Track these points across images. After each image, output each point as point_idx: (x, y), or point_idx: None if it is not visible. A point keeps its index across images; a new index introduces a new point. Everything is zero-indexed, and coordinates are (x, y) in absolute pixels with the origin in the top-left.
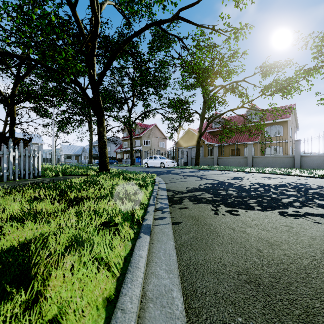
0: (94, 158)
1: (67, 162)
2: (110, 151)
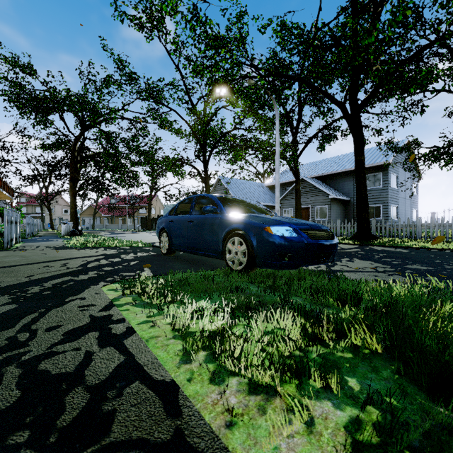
0: None
1: None
2: None
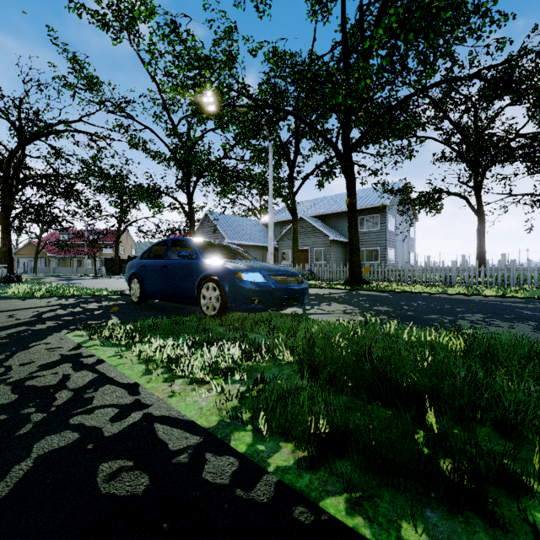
0: None
1: None
2: None
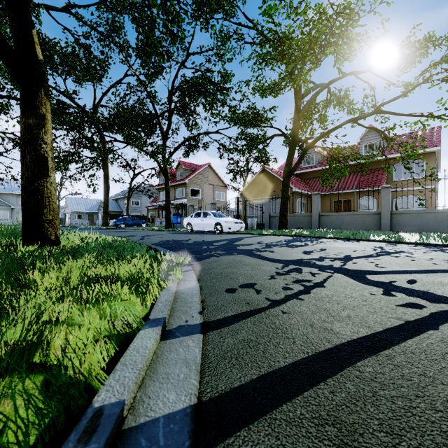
0: (115, 217)
1: (75, 223)
2: (141, 206)
